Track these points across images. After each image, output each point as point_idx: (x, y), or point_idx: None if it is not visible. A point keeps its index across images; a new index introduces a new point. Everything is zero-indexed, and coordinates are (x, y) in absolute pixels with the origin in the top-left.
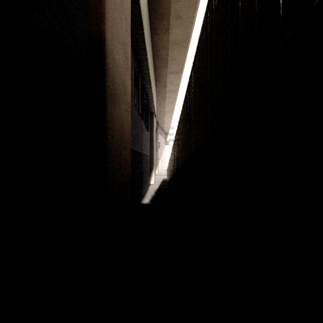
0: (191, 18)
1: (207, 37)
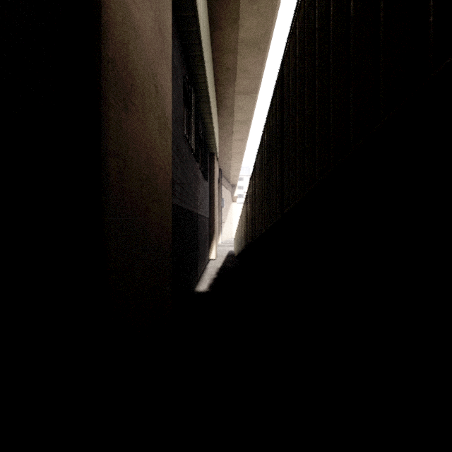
0: (273, 1)
1: None
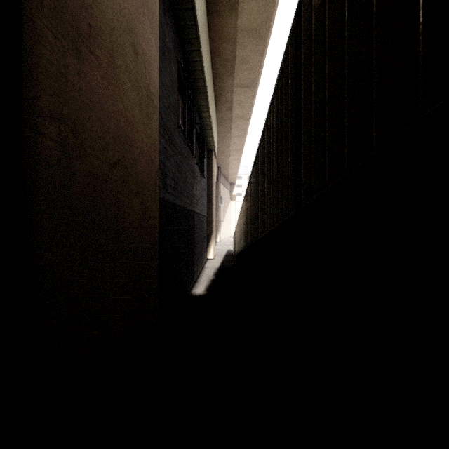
0: None
1: None
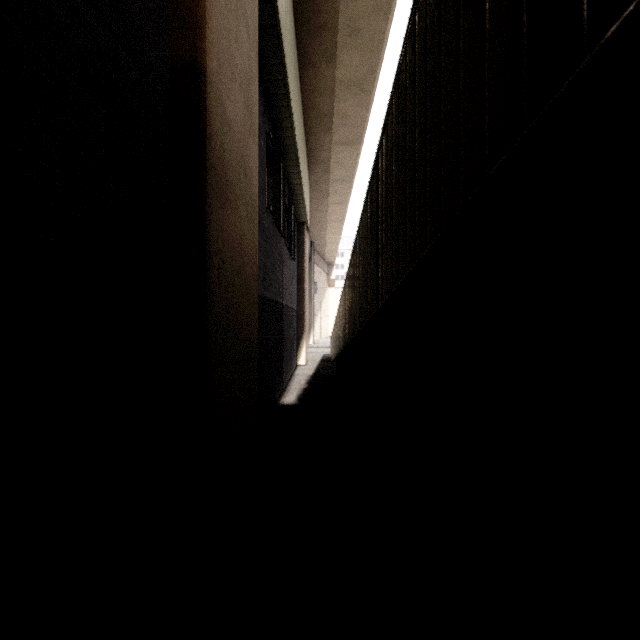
0: (380, 34)
1: (415, 64)
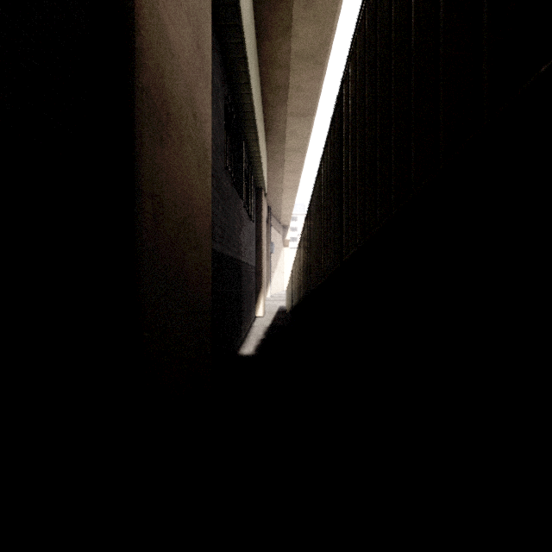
0: (333, 6)
1: None
